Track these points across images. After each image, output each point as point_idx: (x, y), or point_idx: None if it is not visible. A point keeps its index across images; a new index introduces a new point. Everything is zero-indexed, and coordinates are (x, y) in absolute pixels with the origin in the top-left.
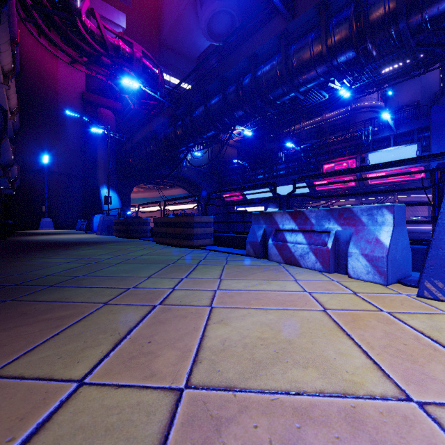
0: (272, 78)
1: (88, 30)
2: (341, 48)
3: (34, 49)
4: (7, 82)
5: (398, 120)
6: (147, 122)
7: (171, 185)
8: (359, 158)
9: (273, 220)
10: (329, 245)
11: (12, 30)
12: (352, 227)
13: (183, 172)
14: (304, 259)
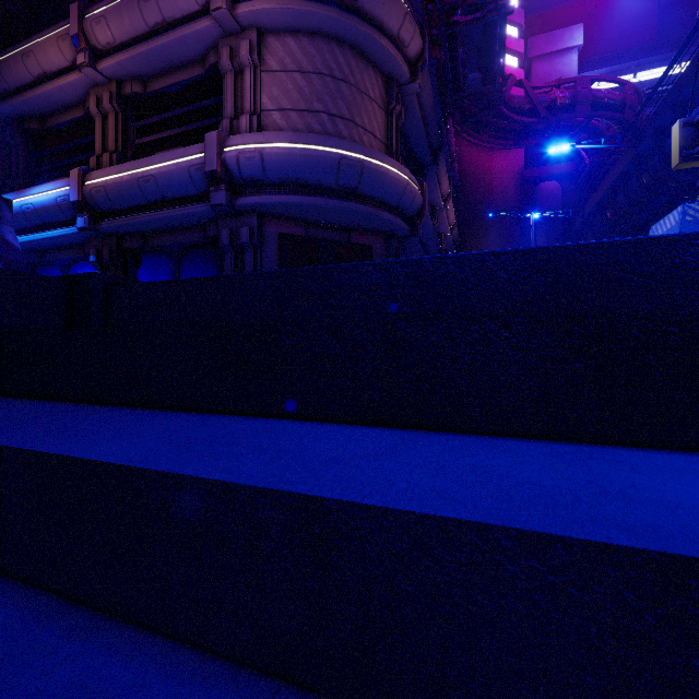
0: None
1: (516, 108)
2: None
3: (470, 152)
4: (446, 205)
5: None
6: (601, 179)
7: None
8: None
9: None
10: None
11: (451, 150)
12: None
13: None
14: None
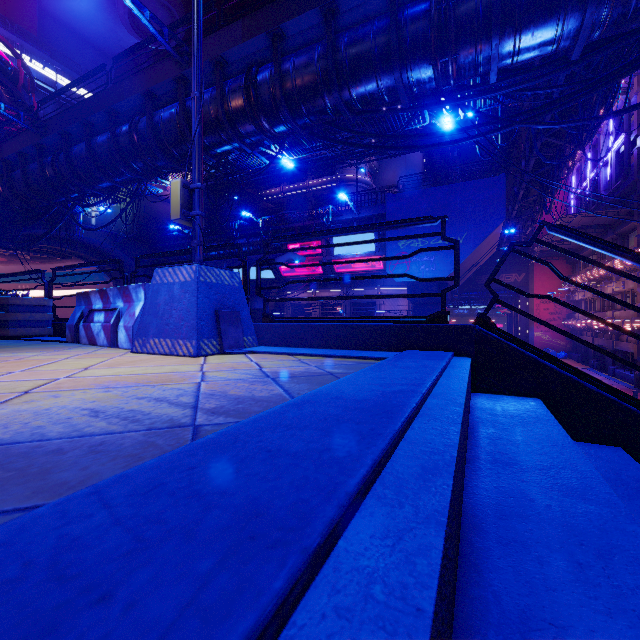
0: (172, 129)
1: None
2: (238, 117)
3: None
4: None
5: (360, 203)
6: None
7: (63, 254)
8: (324, 240)
9: (90, 300)
10: (112, 321)
11: None
12: (129, 303)
13: (85, 236)
14: (99, 337)
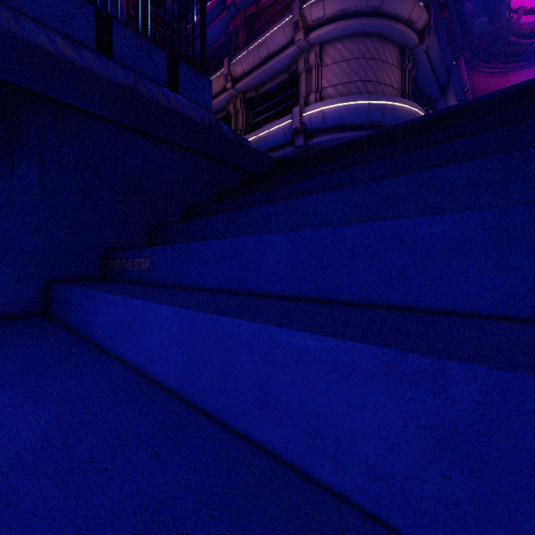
0: None
1: (527, 33)
2: None
3: (485, 80)
4: None
5: None
6: None
7: None
8: None
9: None
10: None
11: (463, 83)
12: None
13: None
14: None
